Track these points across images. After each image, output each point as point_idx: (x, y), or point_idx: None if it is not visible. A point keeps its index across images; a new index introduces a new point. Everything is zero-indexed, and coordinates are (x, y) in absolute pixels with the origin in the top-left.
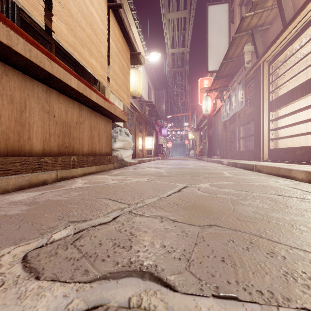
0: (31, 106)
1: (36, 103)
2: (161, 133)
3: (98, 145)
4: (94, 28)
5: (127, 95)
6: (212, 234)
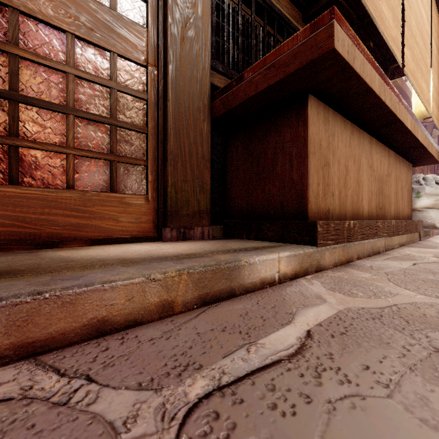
0: (362, 162)
1: (364, 158)
2: None
3: (401, 204)
4: (422, 36)
5: None
6: None
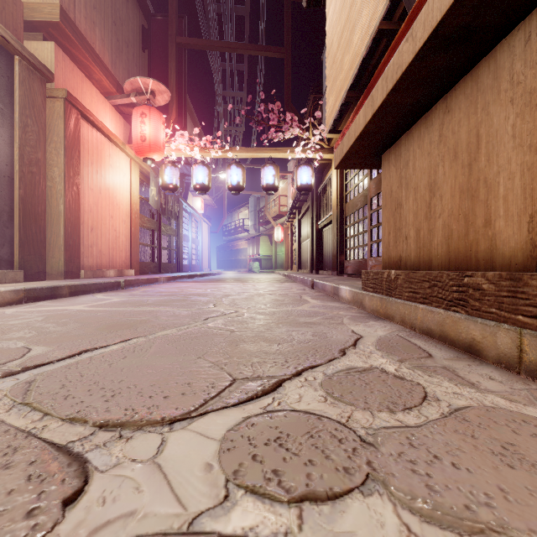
0: (494, 128)
1: (506, 107)
2: None
3: None
4: None
5: None
6: (140, 316)
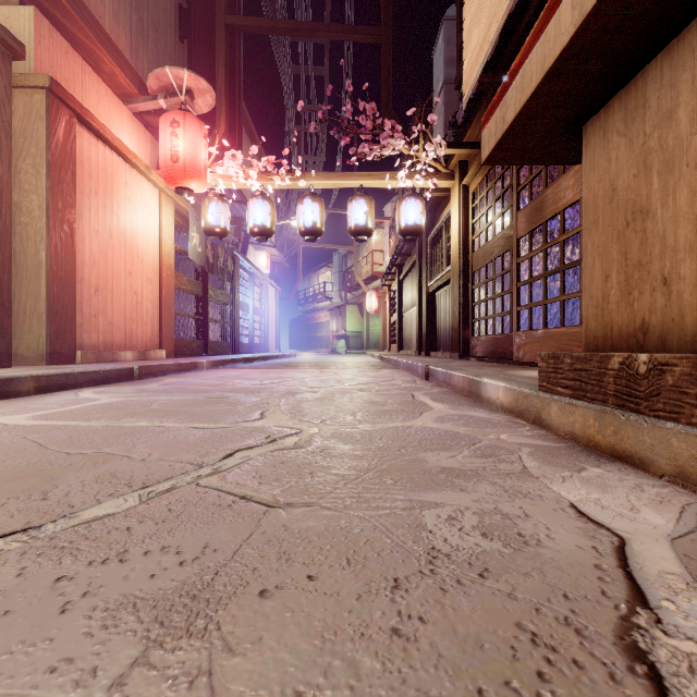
0: None
1: None
2: None
3: None
4: None
5: None
6: (101, 446)
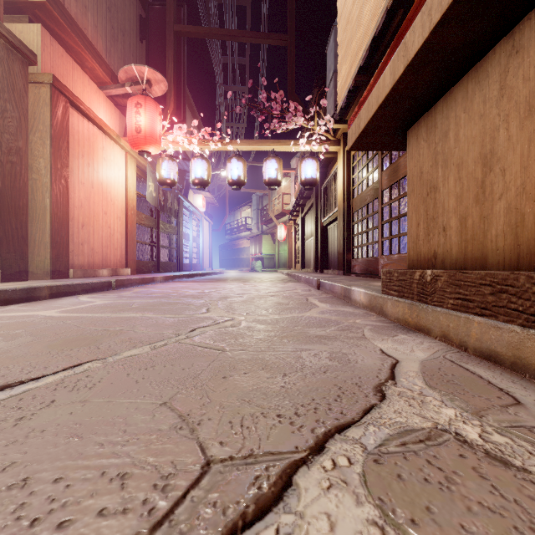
0: None
1: None
2: None
3: None
4: None
5: None
6: (114, 326)
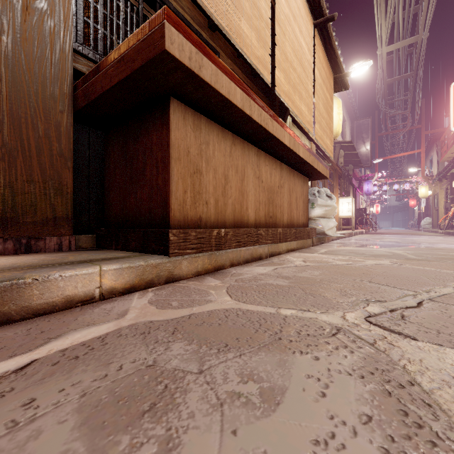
0: (248, 173)
1: (250, 169)
2: (361, 191)
3: (295, 213)
4: (302, 64)
5: (330, 141)
6: None
